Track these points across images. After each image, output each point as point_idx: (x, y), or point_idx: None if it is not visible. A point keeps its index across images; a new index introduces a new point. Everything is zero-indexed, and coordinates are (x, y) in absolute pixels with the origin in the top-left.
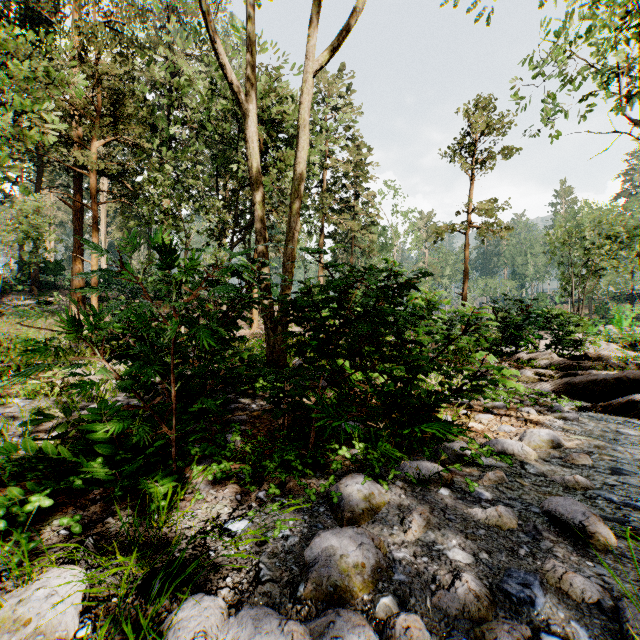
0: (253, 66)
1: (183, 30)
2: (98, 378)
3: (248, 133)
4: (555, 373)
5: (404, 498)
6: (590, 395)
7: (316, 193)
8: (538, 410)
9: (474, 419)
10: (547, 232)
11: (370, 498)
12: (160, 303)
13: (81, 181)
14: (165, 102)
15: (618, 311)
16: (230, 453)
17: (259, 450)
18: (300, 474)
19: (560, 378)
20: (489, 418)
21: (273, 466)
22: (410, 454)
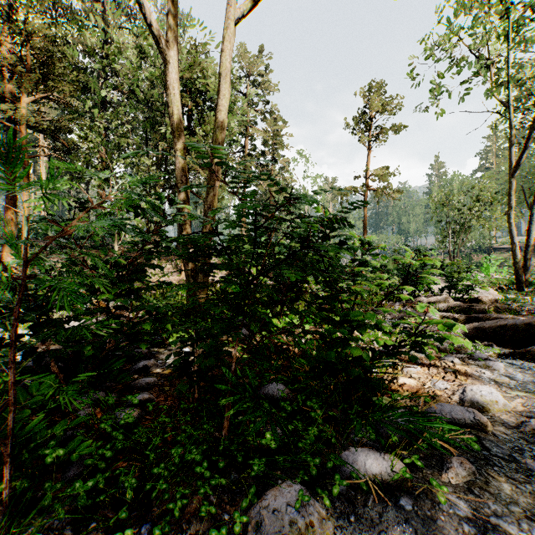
0: (174, 13)
1: (117, 4)
2: (2, 330)
3: (168, 80)
4: (458, 316)
5: (355, 523)
6: (500, 339)
7: (239, 157)
8: (459, 358)
9: (403, 372)
10: (429, 195)
11: (309, 534)
12: (95, 252)
13: (14, 135)
14: (98, 66)
15: (486, 260)
16: (110, 452)
17: (154, 442)
18: (207, 486)
19: (463, 321)
20: (417, 370)
21: (169, 474)
22: (354, 442)
